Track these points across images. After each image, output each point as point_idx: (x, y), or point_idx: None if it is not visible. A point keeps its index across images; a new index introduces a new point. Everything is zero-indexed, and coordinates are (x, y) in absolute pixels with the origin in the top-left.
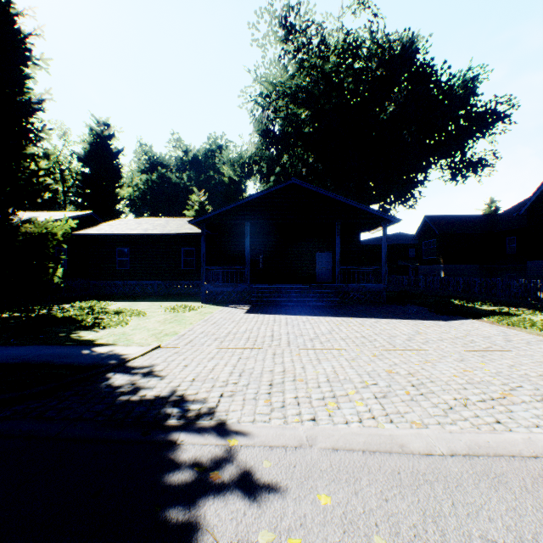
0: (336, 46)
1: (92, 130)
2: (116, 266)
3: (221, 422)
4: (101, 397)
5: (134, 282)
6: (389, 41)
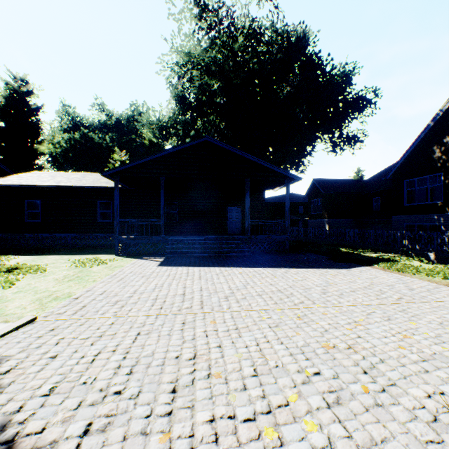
0: (244, 28)
1: (8, 84)
2: (26, 219)
3: None
4: None
5: (46, 235)
6: (287, 30)
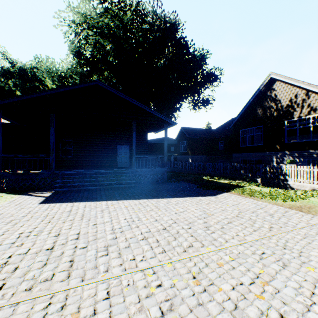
0: (131, 5)
1: None
2: None
3: None
4: None
5: None
6: (164, 15)
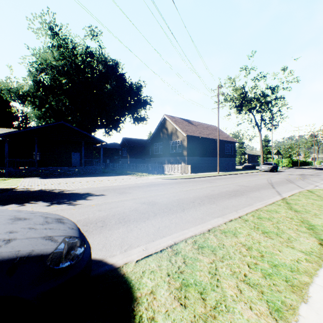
0: (82, 54)
1: None
2: None
3: (59, 189)
4: (22, 191)
5: None
6: (107, 61)
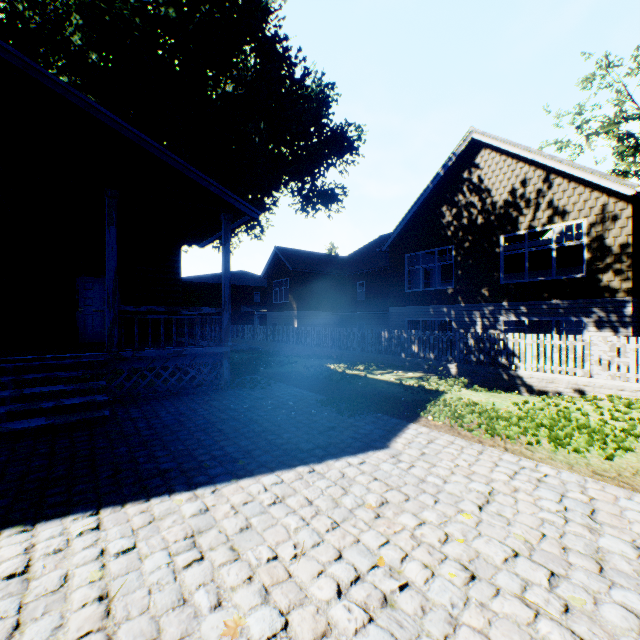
0: None
1: None
2: None
3: None
4: None
5: None
6: None
